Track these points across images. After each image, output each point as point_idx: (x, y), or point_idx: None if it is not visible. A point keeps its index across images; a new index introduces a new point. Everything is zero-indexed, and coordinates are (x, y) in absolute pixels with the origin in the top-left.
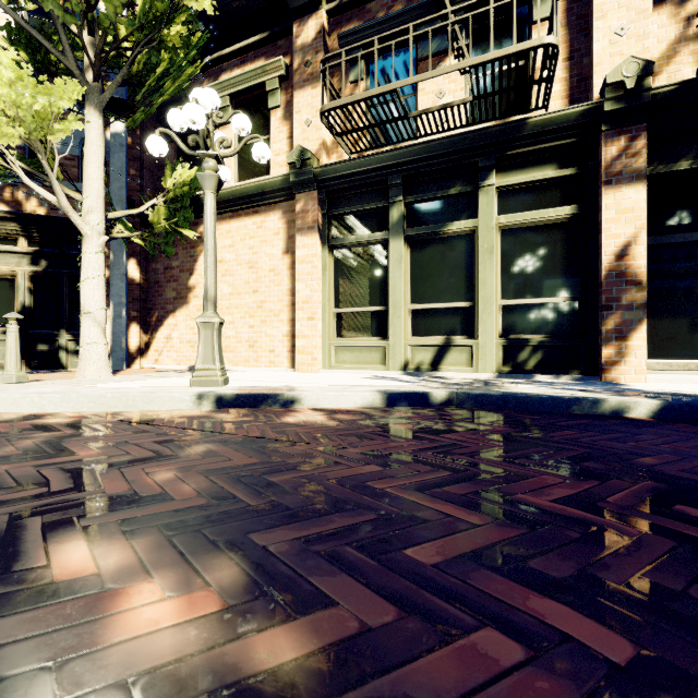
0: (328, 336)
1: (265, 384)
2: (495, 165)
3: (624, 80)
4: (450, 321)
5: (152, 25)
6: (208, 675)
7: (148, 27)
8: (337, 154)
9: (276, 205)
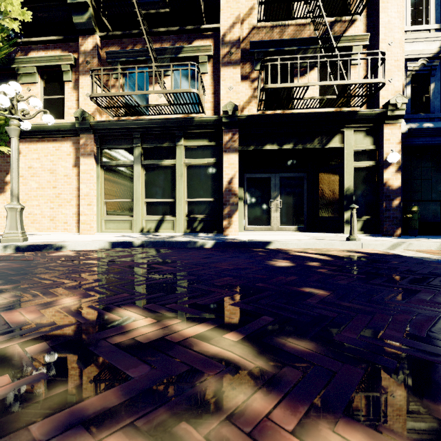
0: (101, 214)
1: (51, 240)
2: (183, 135)
3: (228, 110)
4: (165, 208)
5: None
6: None
7: None
8: (106, 115)
9: (68, 138)
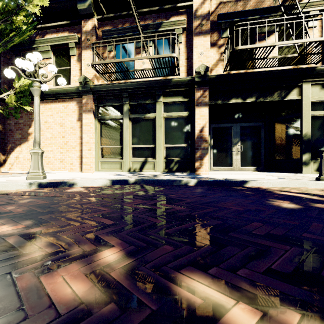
0: (98, 157)
1: (64, 178)
2: (162, 94)
3: (200, 71)
4: (147, 152)
5: (7, 13)
6: (19, 234)
7: (5, 14)
8: (102, 80)
9: (73, 99)
